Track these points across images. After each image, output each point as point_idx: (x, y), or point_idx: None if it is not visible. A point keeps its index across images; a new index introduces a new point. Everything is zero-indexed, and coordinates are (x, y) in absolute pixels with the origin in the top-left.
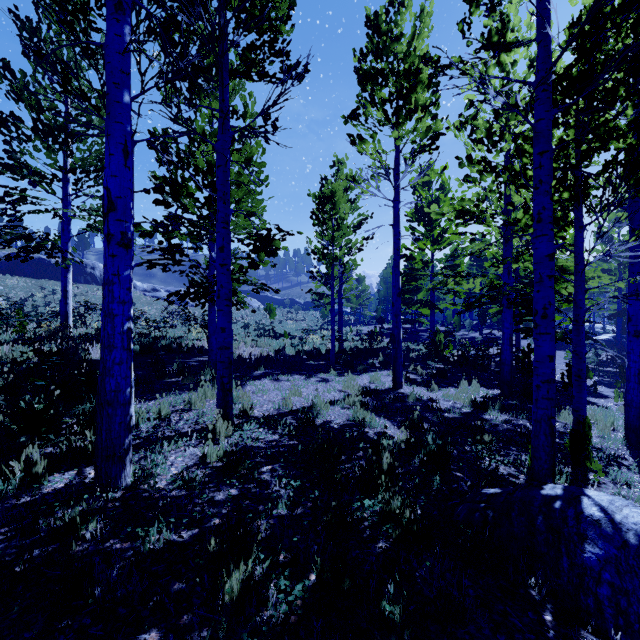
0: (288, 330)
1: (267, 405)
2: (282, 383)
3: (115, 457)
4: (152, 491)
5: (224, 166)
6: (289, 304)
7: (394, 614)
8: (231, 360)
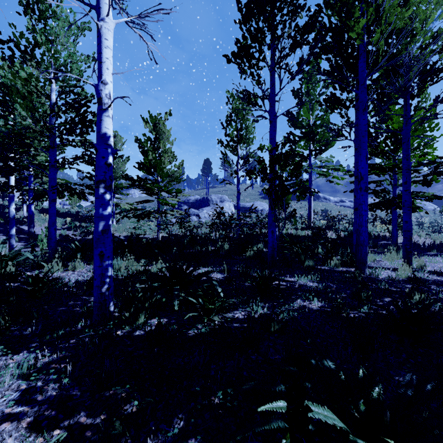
0: None
1: (437, 268)
2: None
3: (363, 263)
4: (377, 278)
5: (406, 142)
6: None
7: None
8: (411, 237)
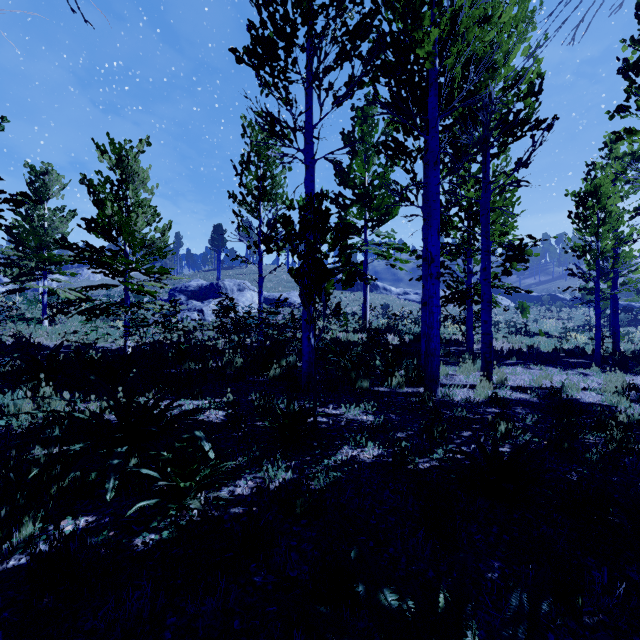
0: (545, 329)
1: (519, 381)
2: (534, 371)
3: (434, 381)
4: (451, 401)
5: (486, 214)
6: (548, 301)
7: (593, 459)
8: (491, 342)
